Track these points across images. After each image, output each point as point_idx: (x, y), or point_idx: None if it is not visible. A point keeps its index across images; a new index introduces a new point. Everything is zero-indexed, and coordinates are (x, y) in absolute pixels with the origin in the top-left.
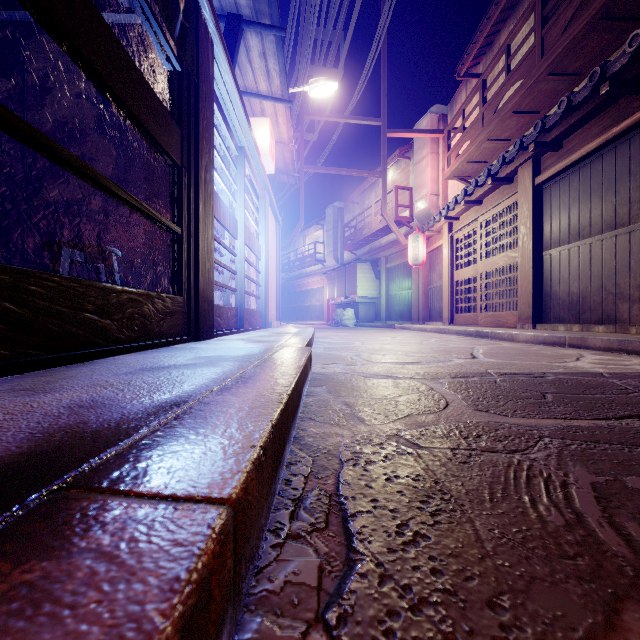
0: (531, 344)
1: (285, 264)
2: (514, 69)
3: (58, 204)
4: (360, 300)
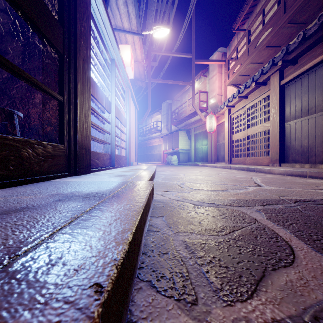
0: (283, 175)
1: (141, 132)
2: (267, 22)
3: None
4: (180, 151)
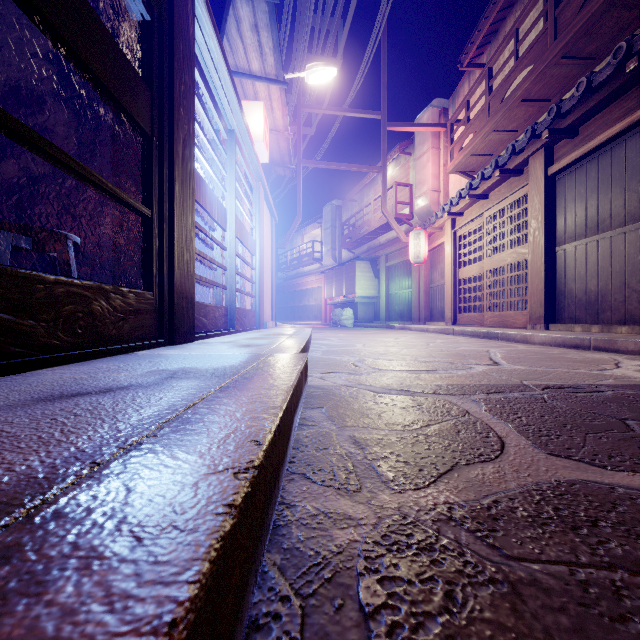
0: (549, 346)
1: (282, 263)
2: (523, 54)
3: (8, 183)
4: (359, 300)
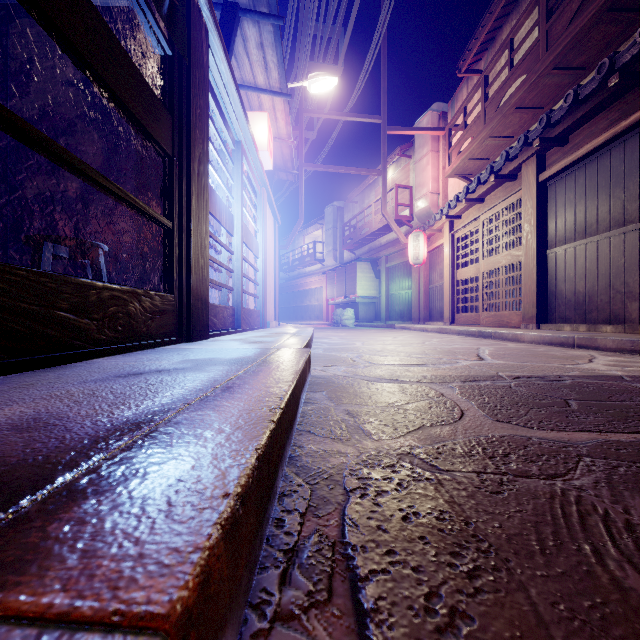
0: (537, 344)
1: (284, 264)
2: (517, 64)
3: (43, 197)
4: (360, 300)
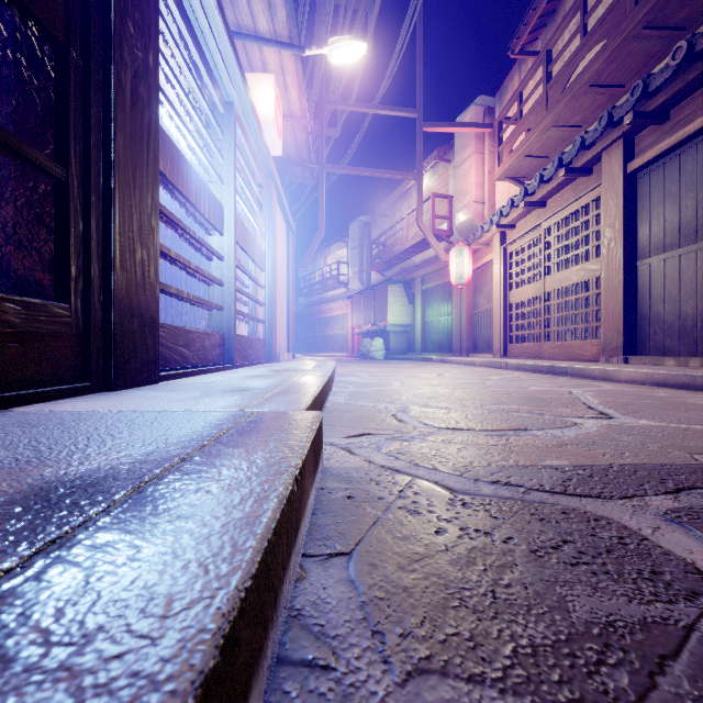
0: (642, 385)
1: (304, 287)
2: (593, 28)
3: None
4: (390, 328)
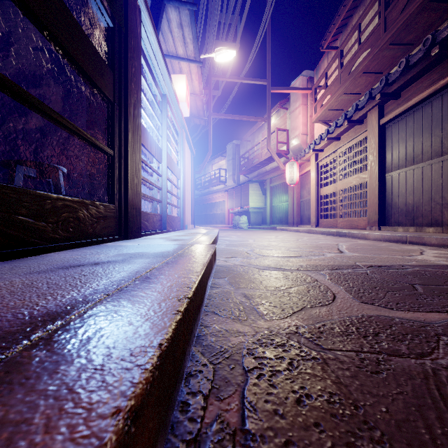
0: (379, 241)
1: (198, 184)
2: (364, 41)
3: (19, 133)
4: (251, 209)
